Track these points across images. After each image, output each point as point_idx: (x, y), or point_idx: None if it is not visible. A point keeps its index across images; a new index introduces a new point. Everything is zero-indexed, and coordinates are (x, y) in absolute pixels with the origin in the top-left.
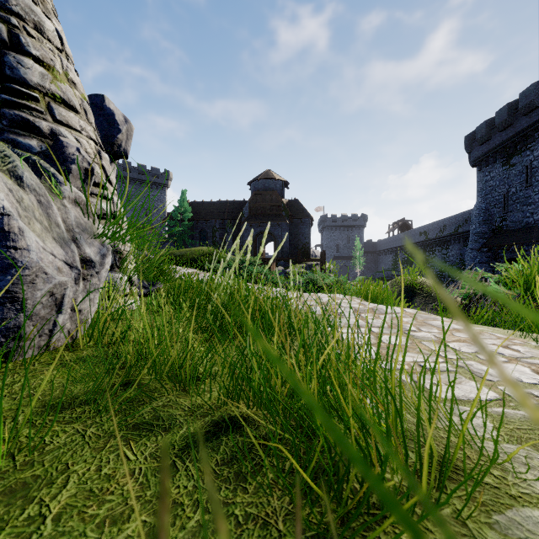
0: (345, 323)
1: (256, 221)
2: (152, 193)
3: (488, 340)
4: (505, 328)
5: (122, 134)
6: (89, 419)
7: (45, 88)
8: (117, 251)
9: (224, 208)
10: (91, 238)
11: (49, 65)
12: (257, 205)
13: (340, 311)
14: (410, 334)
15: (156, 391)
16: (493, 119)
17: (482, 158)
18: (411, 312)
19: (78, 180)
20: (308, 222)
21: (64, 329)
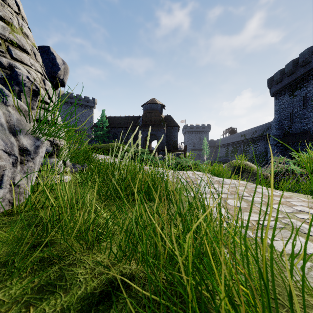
0: (202, 191)
1: (146, 128)
2: (85, 111)
3: (297, 203)
4: (302, 193)
5: (61, 71)
6: (0, 283)
7: (5, 36)
8: (55, 144)
9: (127, 120)
10: (28, 134)
11: (8, 21)
12: (146, 119)
13: (198, 182)
14: (246, 199)
15: (66, 250)
16: (284, 69)
17: (277, 92)
18: (243, 183)
19: (28, 97)
20: (177, 129)
21: (5, 199)
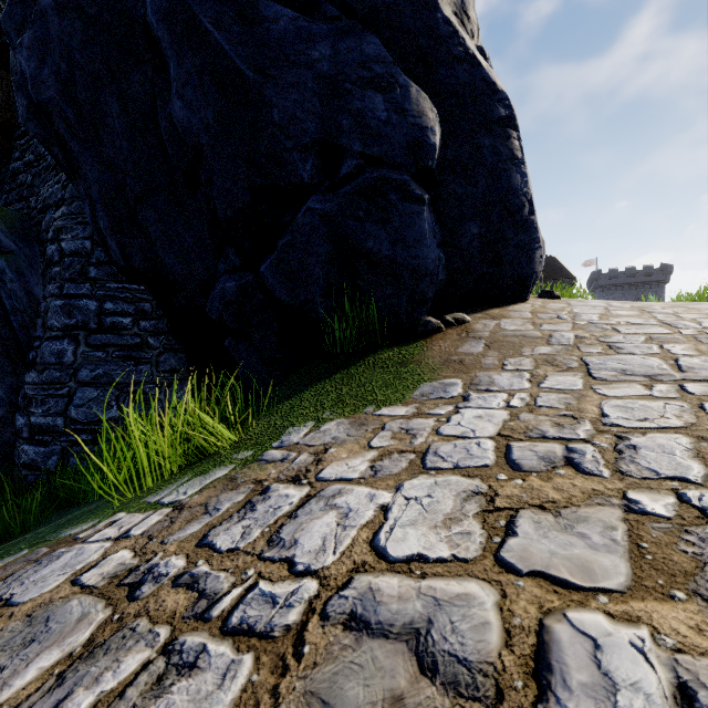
0: None
1: None
2: None
3: None
4: None
5: None
6: None
7: None
8: None
9: None
10: None
11: None
12: None
13: None
14: None
15: None
16: None
17: None
18: None
19: None
20: (568, 283)
21: None
